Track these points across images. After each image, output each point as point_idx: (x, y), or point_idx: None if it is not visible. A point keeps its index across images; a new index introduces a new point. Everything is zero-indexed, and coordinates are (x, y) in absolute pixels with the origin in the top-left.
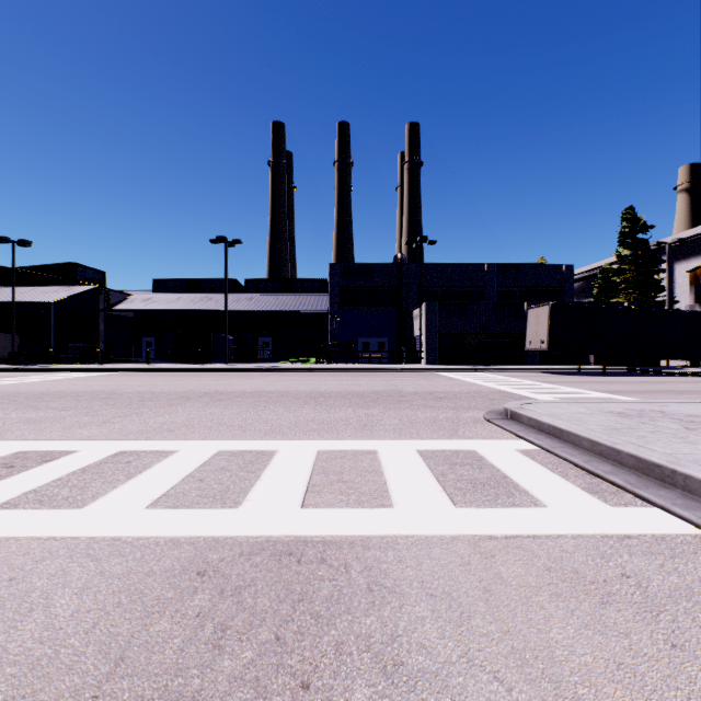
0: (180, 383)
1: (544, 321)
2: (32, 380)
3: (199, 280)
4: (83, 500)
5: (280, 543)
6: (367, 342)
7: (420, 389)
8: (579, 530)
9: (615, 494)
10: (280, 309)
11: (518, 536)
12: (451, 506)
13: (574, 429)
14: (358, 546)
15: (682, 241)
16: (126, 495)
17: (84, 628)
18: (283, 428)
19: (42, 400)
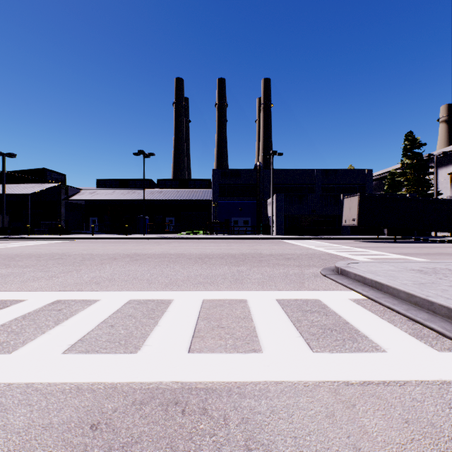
0: (111, 248)
1: (355, 206)
2: (12, 246)
3: (127, 180)
4: (15, 344)
5: (168, 391)
6: (237, 220)
7: (273, 252)
8: (420, 376)
9: (436, 339)
10: (180, 199)
11: (370, 382)
12: (309, 351)
13: (392, 284)
14: (235, 393)
15: (445, 154)
16: (50, 340)
17: None
18: (178, 281)
19: (14, 260)
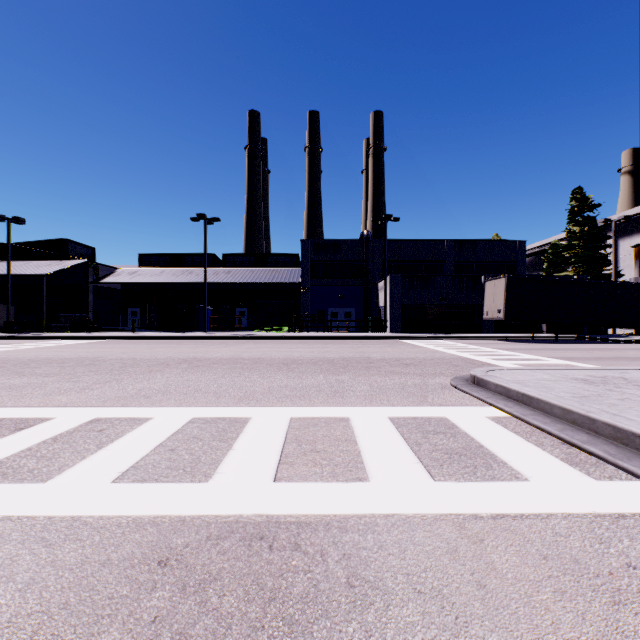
0: (161, 350)
1: (501, 292)
2: (23, 347)
3: (181, 255)
4: (49, 472)
5: (251, 525)
6: (336, 312)
7: (386, 356)
8: (569, 508)
9: (596, 466)
10: (256, 281)
11: (505, 515)
12: (430, 480)
13: (544, 397)
14: (335, 527)
15: (628, 218)
16: (94, 467)
17: (20, 638)
18: (256, 395)
19: (28, 366)
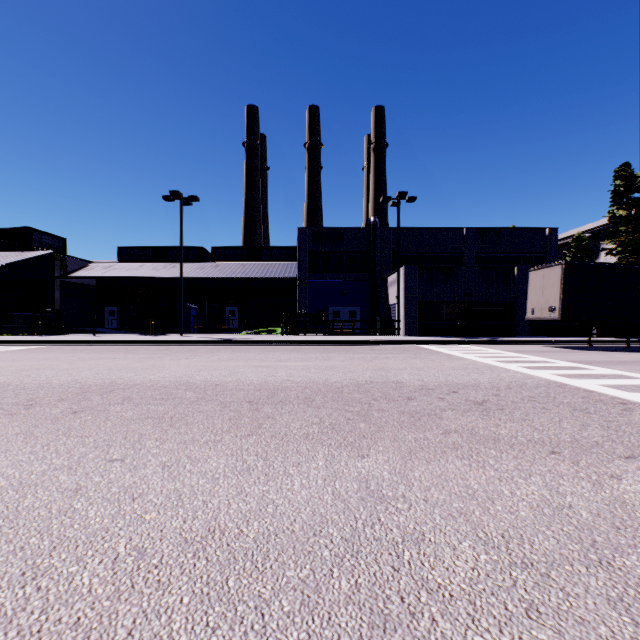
0: (84, 366)
1: (555, 284)
2: None
3: (165, 248)
4: None
5: None
6: (338, 311)
7: (425, 378)
8: None
9: None
10: (246, 276)
11: None
12: None
13: None
14: None
15: None
16: None
17: None
18: None
19: None
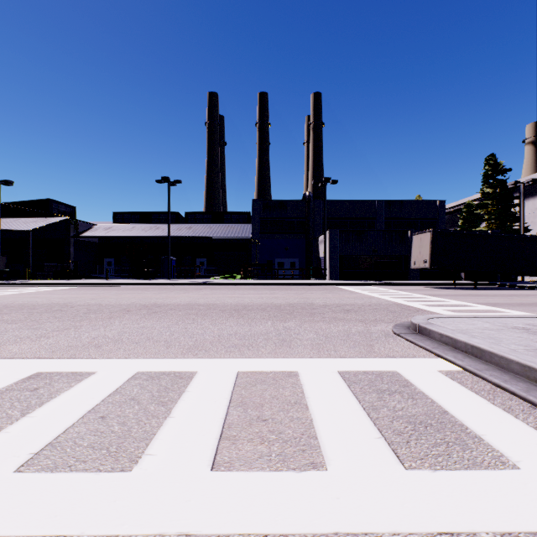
0: (126, 296)
1: (427, 245)
2: (5, 293)
3: (150, 213)
4: None
5: None
6: (282, 262)
7: (328, 302)
8: None
9: None
10: (213, 236)
11: (513, 536)
12: (399, 466)
13: (498, 351)
14: None
15: (535, 181)
16: (4, 445)
17: None
18: (206, 344)
19: None
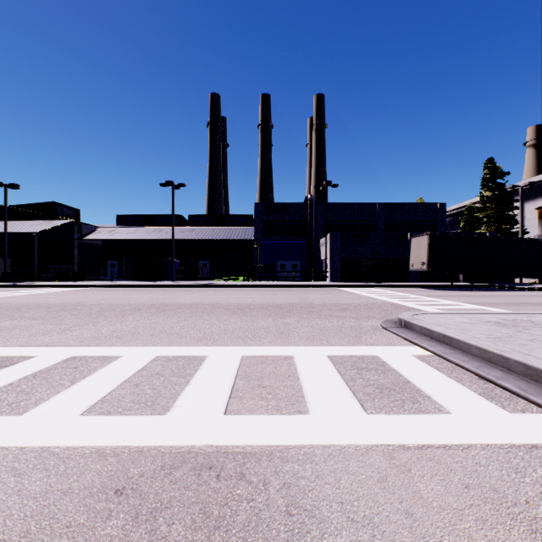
0: (134, 297)
1: (424, 247)
2: (16, 294)
3: (153, 216)
4: (25, 405)
5: (202, 455)
6: (284, 264)
7: (326, 301)
8: (487, 439)
9: (509, 400)
10: (216, 238)
11: (430, 446)
12: (363, 412)
13: (463, 338)
14: (277, 457)
15: (532, 184)
16: (66, 401)
17: None
18: (213, 335)
19: (19, 311)
